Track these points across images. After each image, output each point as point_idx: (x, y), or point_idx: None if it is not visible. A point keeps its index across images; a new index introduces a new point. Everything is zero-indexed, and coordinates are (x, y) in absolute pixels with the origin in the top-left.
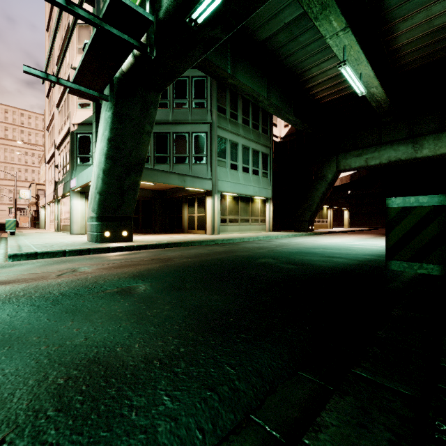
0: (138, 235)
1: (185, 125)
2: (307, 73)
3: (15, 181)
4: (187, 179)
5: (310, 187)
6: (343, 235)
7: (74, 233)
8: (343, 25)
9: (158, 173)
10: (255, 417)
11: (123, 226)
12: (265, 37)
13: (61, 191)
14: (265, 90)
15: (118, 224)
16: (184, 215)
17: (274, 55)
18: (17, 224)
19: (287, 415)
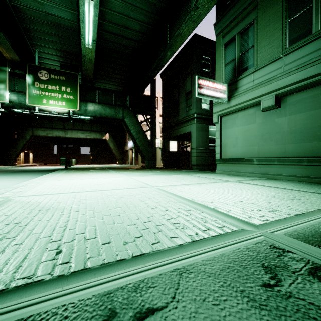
0: None
1: None
2: None
3: None
4: None
5: (15, 141)
6: (37, 166)
7: None
8: None
9: None
10: None
11: None
12: None
13: None
14: None
15: None
16: None
17: None
18: None
19: None
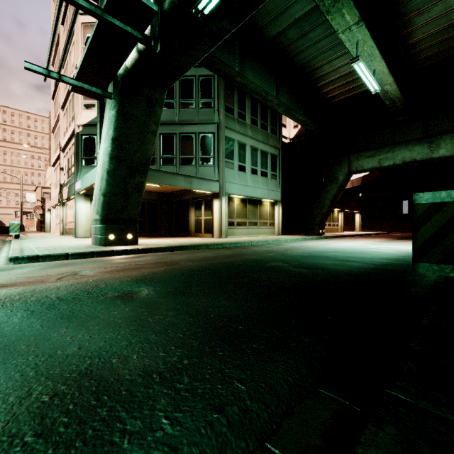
0: (143, 239)
1: (191, 126)
2: (318, 71)
3: (21, 184)
4: (194, 181)
5: (320, 190)
6: (356, 239)
7: (79, 237)
8: (357, 18)
9: (164, 175)
10: (270, 445)
11: (128, 228)
12: (275, 34)
13: (66, 194)
14: (274, 89)
15: (123, 226)
16: (190, 218)
17: (284, 52)
18: (23, 227)
19: (308, 443)
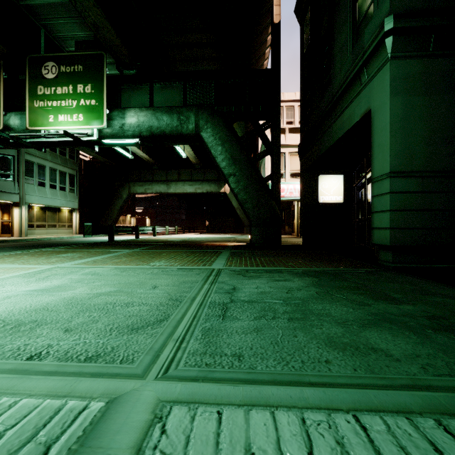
0: None
1: None
2: None
3: None
4: None
5: (111, 202)
6: (129, 235)
7: None
8: None
9: None
10: None
11: None
12: None
13: None
14: None
15: None
16: None
17: None
18: None
19: None
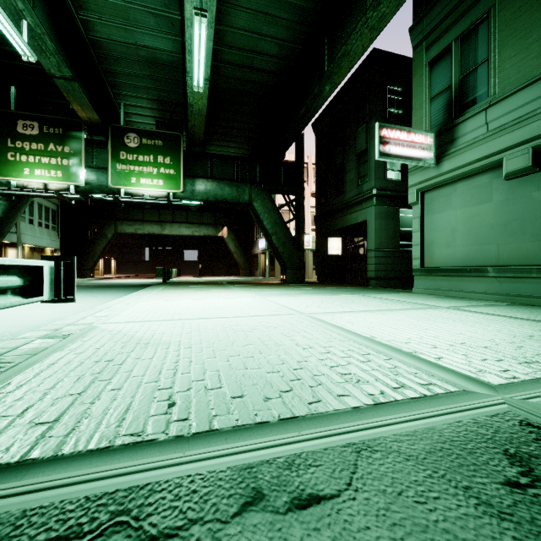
0: None
1: None
2: None
3: None
4: None
5: (93, 242)
6: (123, 279)
7: None
8: None
9: None
10: None
11: None
12: None
13: None
14: None
15: None
16: None
17: None
18: None
19: None
